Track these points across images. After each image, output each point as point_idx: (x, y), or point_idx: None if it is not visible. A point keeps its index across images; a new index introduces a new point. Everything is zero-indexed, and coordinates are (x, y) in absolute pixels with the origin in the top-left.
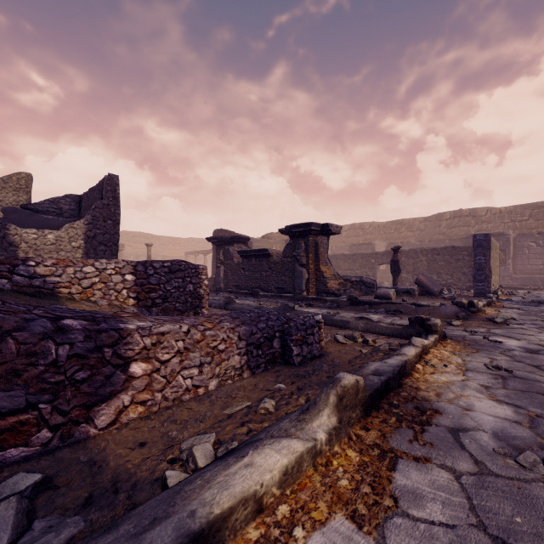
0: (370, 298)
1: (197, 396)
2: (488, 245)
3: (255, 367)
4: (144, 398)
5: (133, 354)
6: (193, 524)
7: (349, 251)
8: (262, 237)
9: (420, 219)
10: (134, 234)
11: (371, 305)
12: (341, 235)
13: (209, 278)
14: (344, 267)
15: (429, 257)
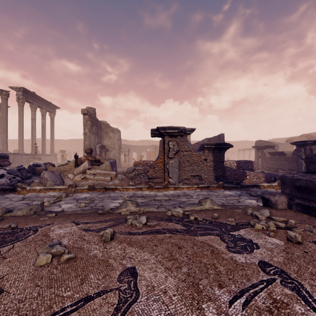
0: None
1: (256, 183)
2: None
3: (267, 182)
4: (248, 181)
5: (247, 175)
6: (257, 184)
7: None
8: (286, 140)
9: None
10: None
11: None
12: None
13: None
14: None
15: None
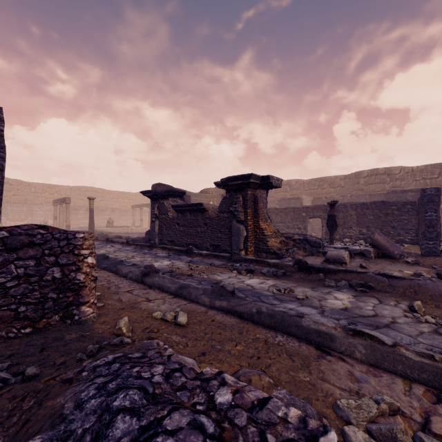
0: (318, 261)
1: None
2: (439, 200)
3: None
4: None
5: None
6: None
7: (279, 204)
8: (200, 192)
9: (340, 177)
10: (86, 188)
11: (324, 272)
12: (270, 191)
13: (146, 231)
14: (276, 220)
15: (359, 212)
